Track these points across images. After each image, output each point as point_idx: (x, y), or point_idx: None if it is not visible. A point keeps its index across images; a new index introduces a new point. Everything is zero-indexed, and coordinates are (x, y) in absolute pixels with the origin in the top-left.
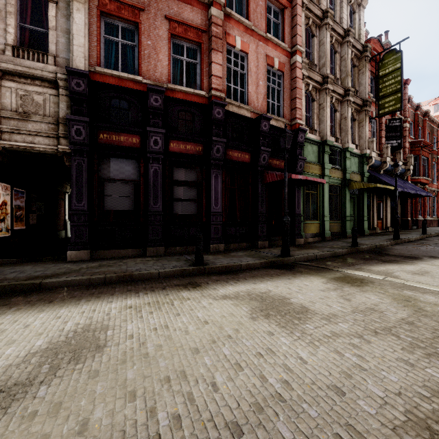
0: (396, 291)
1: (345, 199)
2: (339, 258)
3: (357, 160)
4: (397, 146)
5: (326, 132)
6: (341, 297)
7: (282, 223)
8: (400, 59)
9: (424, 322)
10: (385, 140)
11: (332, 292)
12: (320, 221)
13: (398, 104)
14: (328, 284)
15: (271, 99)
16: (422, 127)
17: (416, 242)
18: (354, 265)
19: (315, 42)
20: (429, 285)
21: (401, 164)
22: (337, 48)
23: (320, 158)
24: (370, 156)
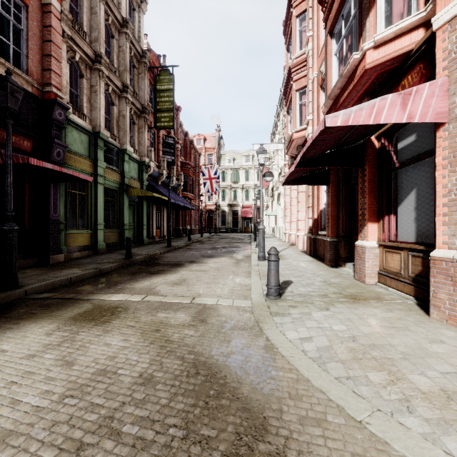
0: (149, 316)
1: (124, 206)
2: (103, 277)
3: (137, 166)
4: (172, 162)
5: (99, 123)
6: (60, 361)
7: (0, 233)
8: (173, 81)
9: (166, 368)
10: (163, 154)
11: (49, 354)
12: (92, 230)
13: (171, 122)
14: (56, 333)
15: (2, 33)
16: (190, 153)
17: (183, 248)
18: (117, 285)
19: (86, 4)
20: (183, 297)
21: (175, 179)
22: (115, 33)
23: (92, 153)
24: (149, 164)
